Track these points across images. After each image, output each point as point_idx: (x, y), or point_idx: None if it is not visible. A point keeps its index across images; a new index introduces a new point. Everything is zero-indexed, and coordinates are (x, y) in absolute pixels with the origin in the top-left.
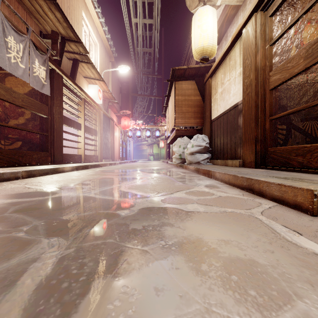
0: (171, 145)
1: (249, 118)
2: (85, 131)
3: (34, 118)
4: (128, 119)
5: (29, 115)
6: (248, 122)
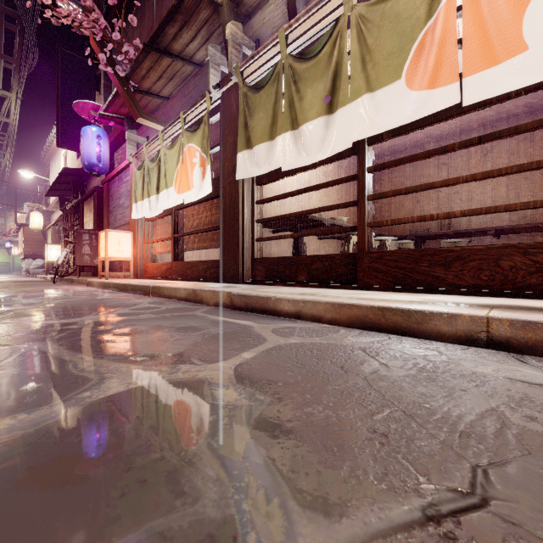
0: None
1: None
2: None
3: None
4: None
5: None
6: None
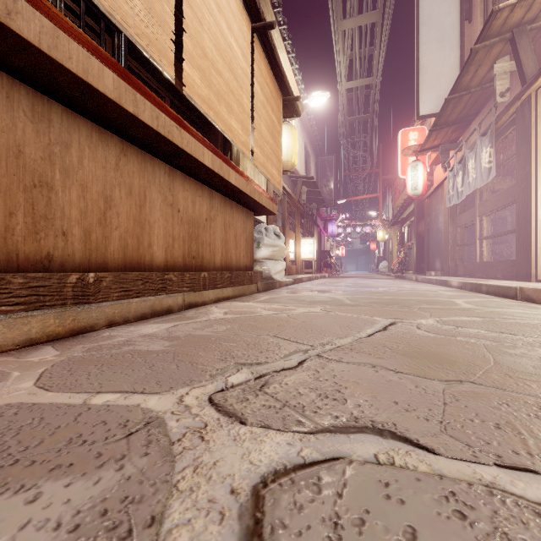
0: None
1: None
2: None
3: None
4: None
5: None
6: None
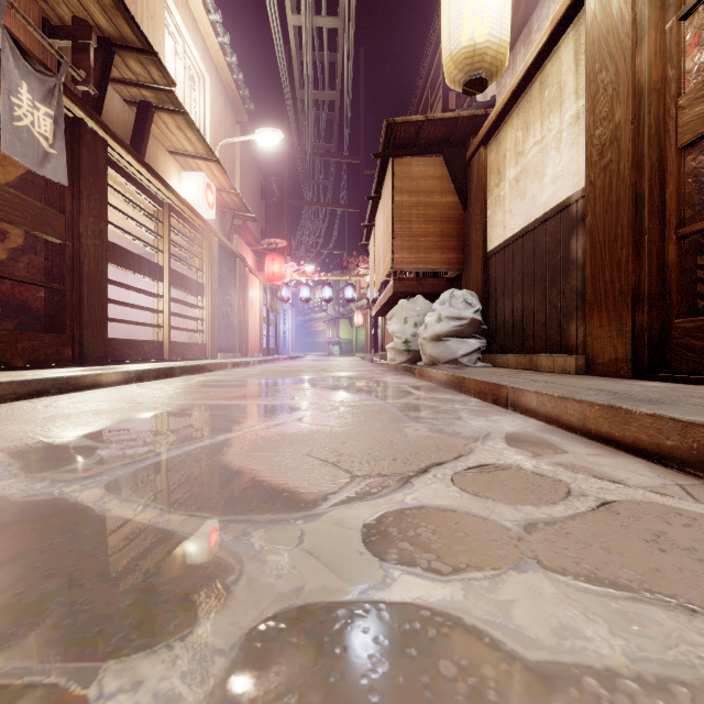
0: (381, 321)
1: (609, 236)
2: (172, 285)
3: (32, 247)
4: (282, 258)
5: (19, 239)
6: (607, 249)
